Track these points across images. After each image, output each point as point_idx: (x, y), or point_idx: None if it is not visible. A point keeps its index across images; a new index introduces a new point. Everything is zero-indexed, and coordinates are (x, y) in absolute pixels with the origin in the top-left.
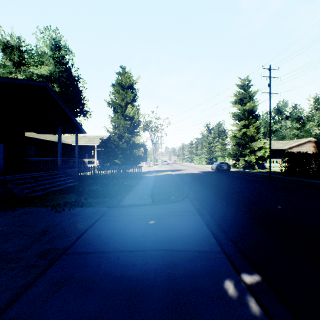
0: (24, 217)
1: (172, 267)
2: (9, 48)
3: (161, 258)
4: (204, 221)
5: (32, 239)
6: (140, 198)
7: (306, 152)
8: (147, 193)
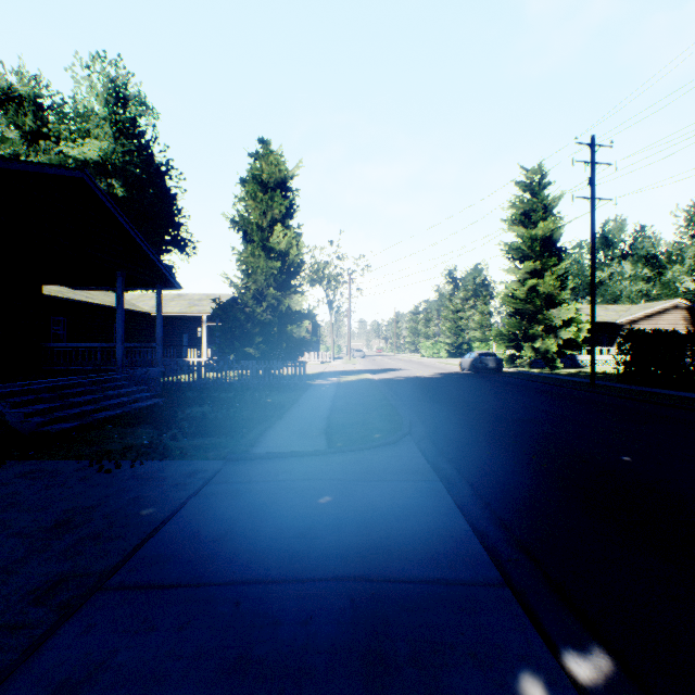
0: (21, 485)
1: (376, 632)
2: (14, 100)
3: (347, 605)
4: (452, 496)
5: (26, 545)
6: (301, 438)
7: (673, 330)
8: (317, 425)
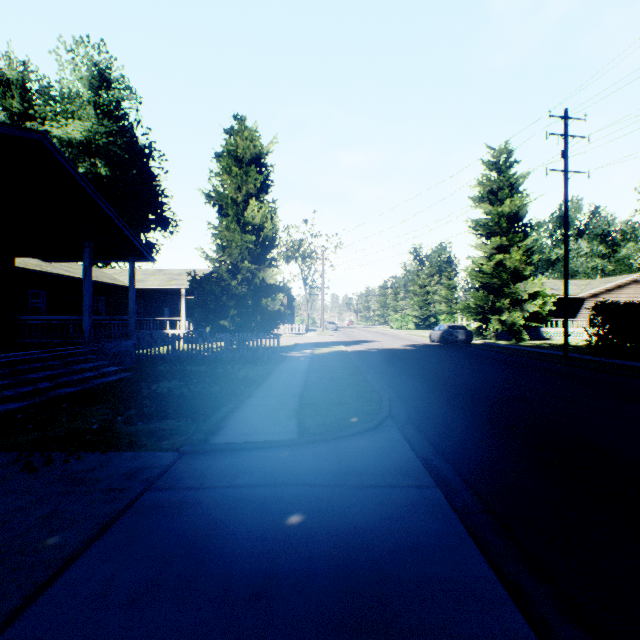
0: None
1: None
2: (2, 83)
3: None
4: (458, 513)
5: None
6: (269, 422)
7: None
8: (289, 405)
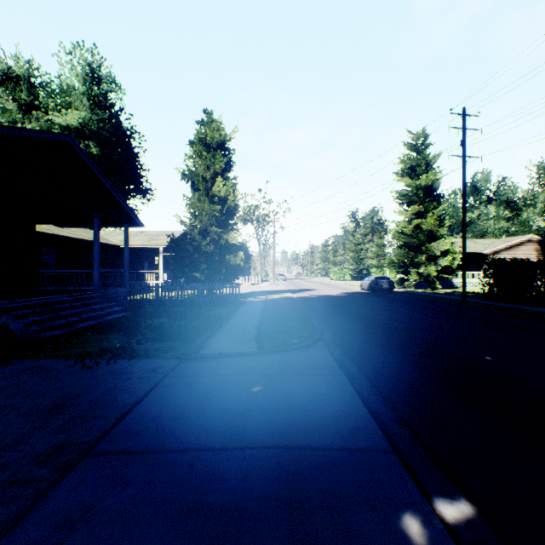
0: (24, 378)
1: (296, 485)
2: (12, 79)
3: (274, 466)
4: (353, 386)
5: (30, 423)
6: (237, 342)
7: (526, 259)
8: (250, 333)
